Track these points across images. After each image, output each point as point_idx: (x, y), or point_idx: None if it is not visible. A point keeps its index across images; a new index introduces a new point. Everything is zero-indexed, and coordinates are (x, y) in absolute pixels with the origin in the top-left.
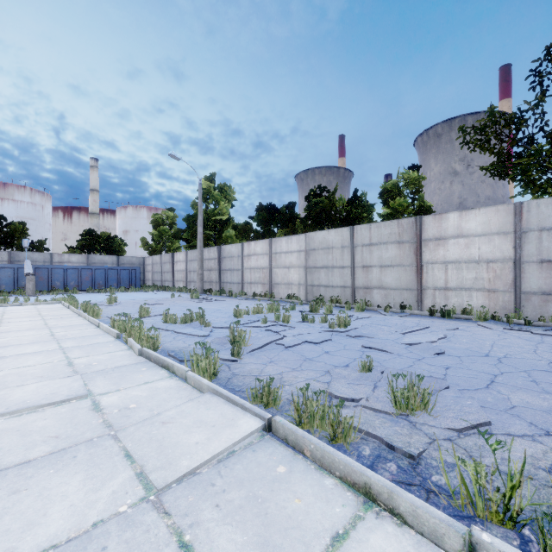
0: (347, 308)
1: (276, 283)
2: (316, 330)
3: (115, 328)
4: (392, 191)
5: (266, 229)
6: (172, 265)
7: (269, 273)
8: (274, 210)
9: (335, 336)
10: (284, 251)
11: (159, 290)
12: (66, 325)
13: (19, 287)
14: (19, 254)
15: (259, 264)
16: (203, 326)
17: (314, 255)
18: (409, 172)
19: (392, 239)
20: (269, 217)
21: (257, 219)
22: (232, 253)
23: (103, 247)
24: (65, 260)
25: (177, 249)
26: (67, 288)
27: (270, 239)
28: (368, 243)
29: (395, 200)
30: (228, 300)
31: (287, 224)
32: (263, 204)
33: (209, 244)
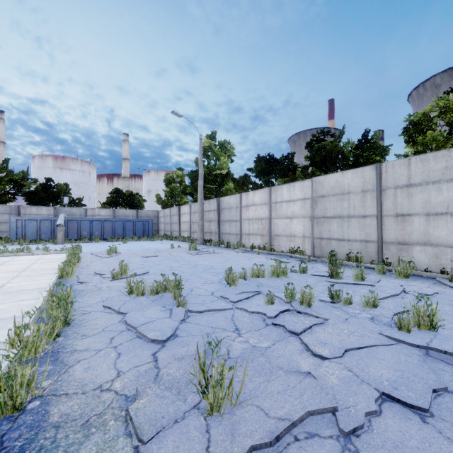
0: (379, 271)
1: (276, 235)
2: (375, 335)
3: (54, 302)
4: (421, 123)
5: (265, 180)
6: (179, 217)
7: (268, 224)
8: (273, 159)
9: (435, 366)
10: (285, 200)
11: (167, 239)
12: (18, 289)
13: (54, 236)
14: (62, 209)
15: (257, 214)
16: (175, 305)
17: (323, 203)
18: (447, 97)
19: (448, 175)
20: (267, 168)
21: (255, 170)
22: (230, 204)
23: (127, 203)
24: (96, 214)
25: (185, 203)
26: (92, 237)
27: (269, 187)
28: (406, 184)
29: (425, 134)
30: (224, 252)
31: (287, 173)
32: (261, 156)
33: (210, 197)
